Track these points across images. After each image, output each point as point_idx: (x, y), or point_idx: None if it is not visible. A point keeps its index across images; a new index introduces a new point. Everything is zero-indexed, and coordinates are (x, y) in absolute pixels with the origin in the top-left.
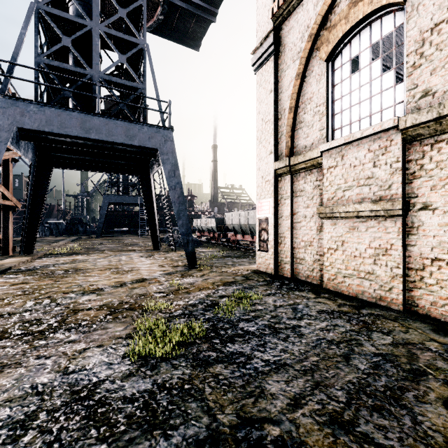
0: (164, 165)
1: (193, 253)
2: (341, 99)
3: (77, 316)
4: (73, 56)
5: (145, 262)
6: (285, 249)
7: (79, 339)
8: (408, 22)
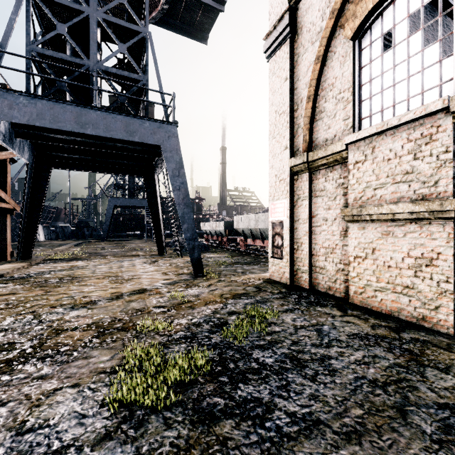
0: (168, 163)
1: (199, 259)
2: (371, 82)
3: (58, 339)
4: (71, 47)
5: (147, 269)
6: (303, 256)
7: (52, 374)
8: None
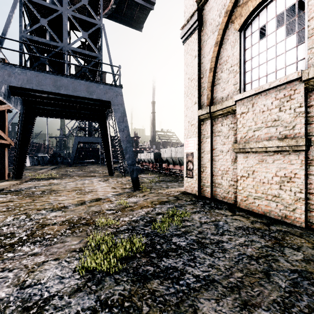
0: (116, 113)
1: (137, 178)
2: (251, 59)
3: (43, 230)
4: (49, 34)
5: (102, 185)
6: (207, 176)
7: (40, 252)
8: None
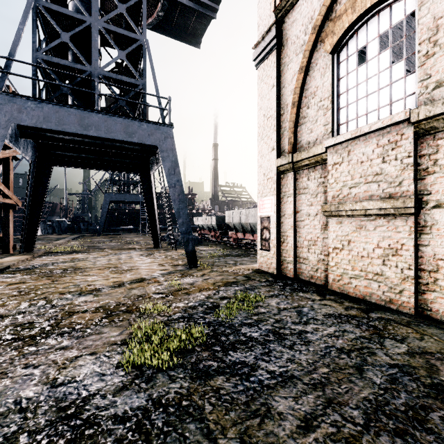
0: (164, 162)
1: (193, 251)
2: (347, 92)
3: (71, 319)
4: (73, 52)
5: (145, 261)
6: (288, 248)
7: (71, 346)
8: (420, 9)
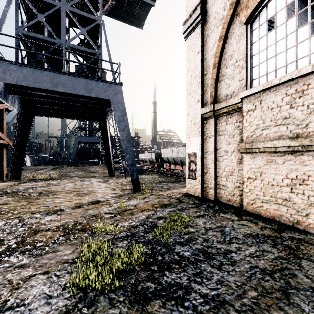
0: (115, 112)
1: (137, 179)
2: (259, 54)
3: (35, 237)
4: (47, 30)
5: (101, 186)
6: (210, 177)
7: (29, 264)
8: None
